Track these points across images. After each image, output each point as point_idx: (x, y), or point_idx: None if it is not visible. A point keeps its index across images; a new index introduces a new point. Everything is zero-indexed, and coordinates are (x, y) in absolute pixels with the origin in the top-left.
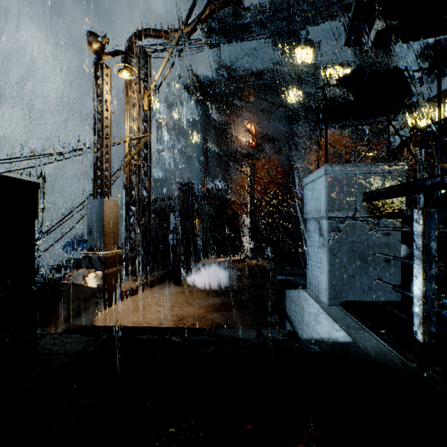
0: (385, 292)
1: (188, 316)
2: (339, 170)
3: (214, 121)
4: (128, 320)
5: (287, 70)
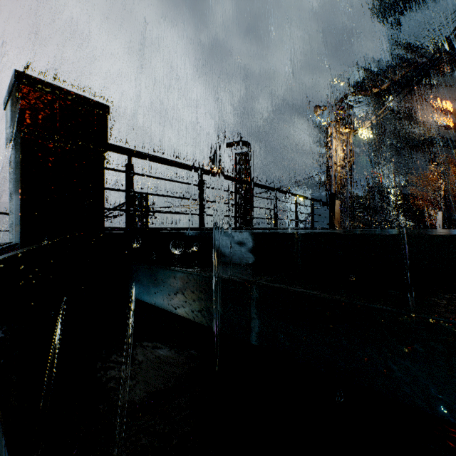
0: None
1: None
2: None
3: (391, 111)
4: None
5: None
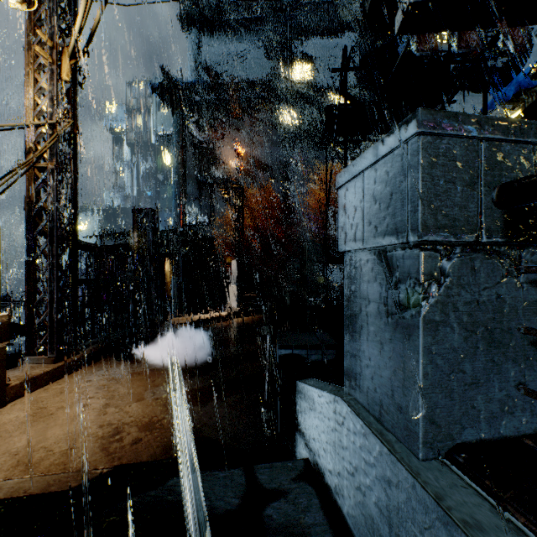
0: (532, 413)
1: (130, 424)
2: (448, 125)
3: (192, 138)
4: (4, 449)
5: (282, 85)
